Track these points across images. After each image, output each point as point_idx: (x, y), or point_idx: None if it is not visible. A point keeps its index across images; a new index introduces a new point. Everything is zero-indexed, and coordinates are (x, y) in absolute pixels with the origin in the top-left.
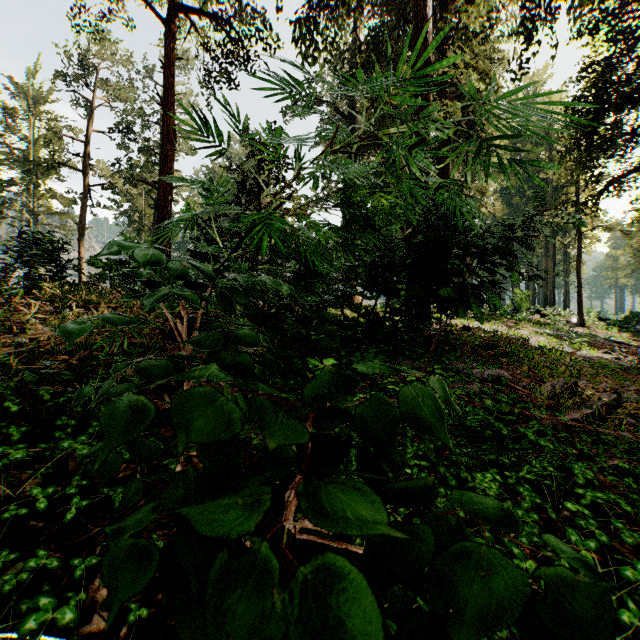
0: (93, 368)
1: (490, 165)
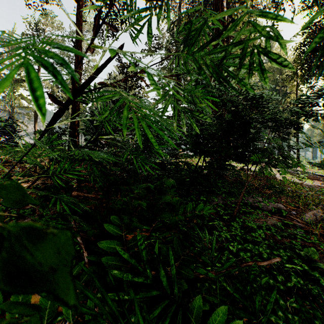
0: None
1: None
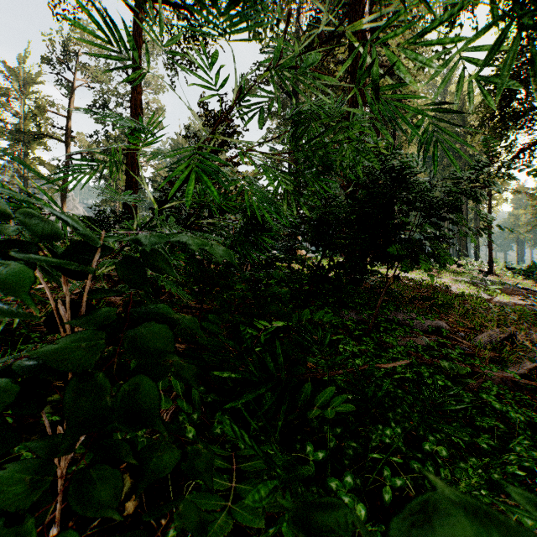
0: (32, 328)
1: (486, 92)
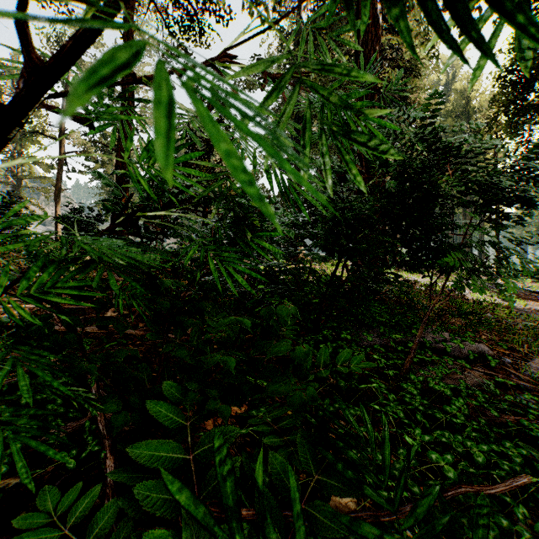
0: None
1: None
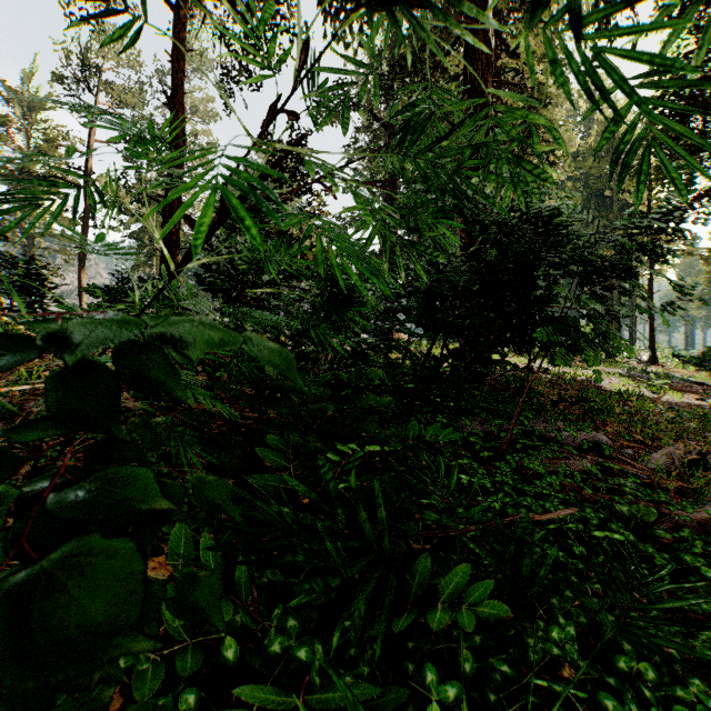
0: None
1: None
